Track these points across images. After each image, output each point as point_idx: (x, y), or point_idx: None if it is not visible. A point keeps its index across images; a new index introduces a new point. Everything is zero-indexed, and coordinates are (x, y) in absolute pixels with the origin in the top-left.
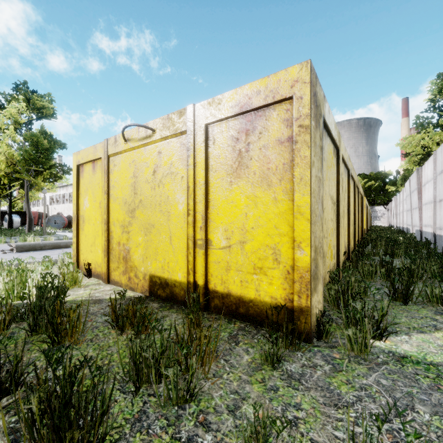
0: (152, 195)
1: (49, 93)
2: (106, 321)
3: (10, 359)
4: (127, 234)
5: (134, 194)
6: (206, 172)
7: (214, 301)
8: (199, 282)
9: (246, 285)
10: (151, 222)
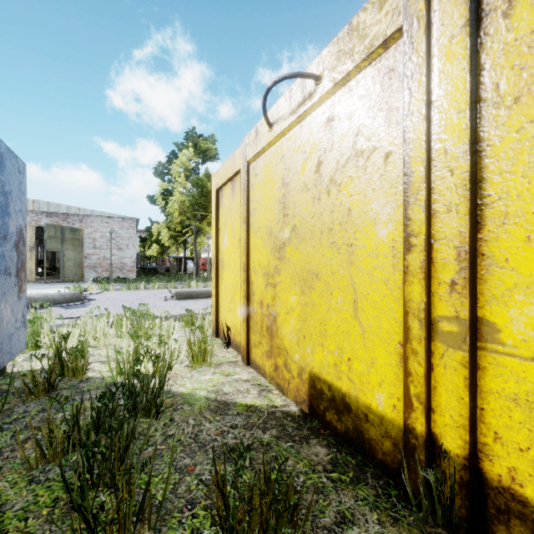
0: (315, 213)
1: (212, 134)
2: (205, 509)
3: None
4: (273, 289)
5: (283, 216)
6: (473, 116)
7: (511, 526)
8: (443, 440)
9: None
10: (312, 268)
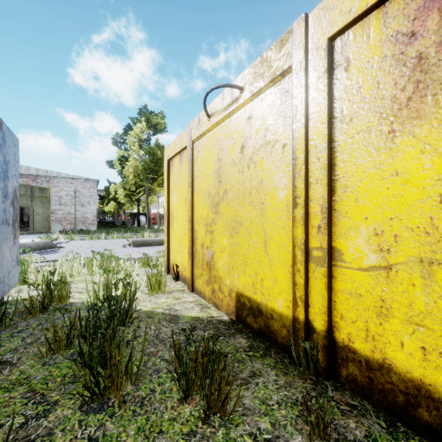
0: (239, 181)
1: (162, 111)
2: (167, 369)
3: (39, 411)
4: (211, 235)
5: (218, 182)
6: (330, 127)
7: (348, 367)
8: (314, 323)
9: (439, 363)
10: (238, 219)
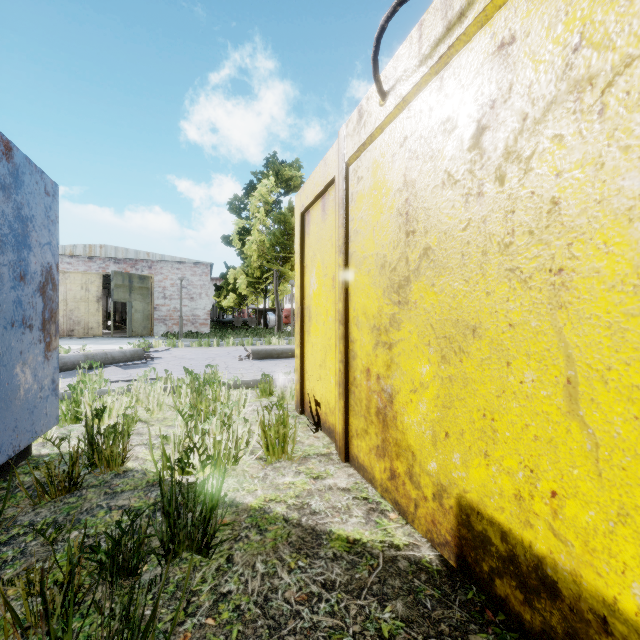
0: (469, 221)
1: (297, 158)
2: None
3: None
4: (387, 352)
5: (406, 235)
6: None
7: None
8: None
9: None
10: (463, 317)
